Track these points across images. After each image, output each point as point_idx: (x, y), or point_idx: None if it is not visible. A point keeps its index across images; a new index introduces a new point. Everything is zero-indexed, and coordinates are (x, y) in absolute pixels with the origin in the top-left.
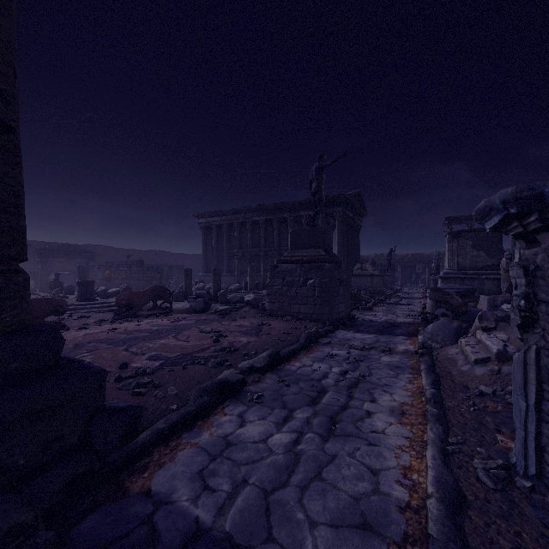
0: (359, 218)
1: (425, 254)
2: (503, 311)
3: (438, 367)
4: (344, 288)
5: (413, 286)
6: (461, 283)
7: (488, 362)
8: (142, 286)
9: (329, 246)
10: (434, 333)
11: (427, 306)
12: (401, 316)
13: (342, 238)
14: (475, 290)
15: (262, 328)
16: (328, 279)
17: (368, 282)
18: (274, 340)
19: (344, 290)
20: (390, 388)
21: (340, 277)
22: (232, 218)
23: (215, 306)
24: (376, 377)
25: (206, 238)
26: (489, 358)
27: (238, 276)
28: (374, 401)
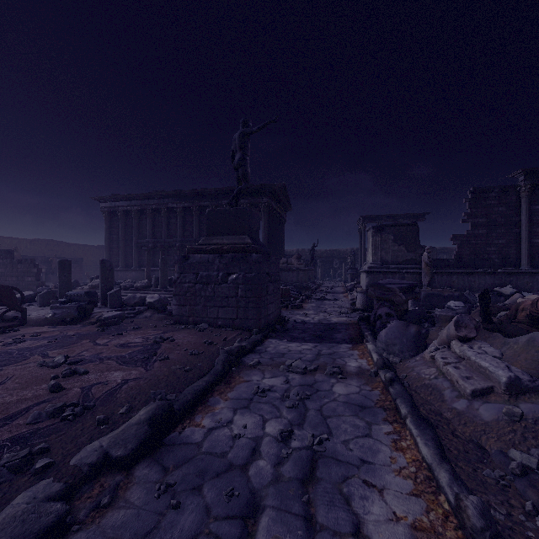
0: (284, 211)
1: (341, 250)
2: (450, 309)
3: (420, 404)
4: (274, 285)
5: (331, 280)
6: (384, 277)
7: (490, 394)
8: (11, 283)
9: (256, 233)
10: (389, 342)
11: (358, 302)
12: (334, 315)
13: (268, 230)
14: (416, 285)
15: (158, 348)
16: (255, 273)
17: (294, 277)
18: (172, 372)
19: (274, 287)
20: (373, 470)
21: (269, 271)
22: (144, 203)
23: (100, 312)
24: (339, 440)
25: (110, 226)
26: (491, 388)
27: (148, 271)
28: (360, 531)
